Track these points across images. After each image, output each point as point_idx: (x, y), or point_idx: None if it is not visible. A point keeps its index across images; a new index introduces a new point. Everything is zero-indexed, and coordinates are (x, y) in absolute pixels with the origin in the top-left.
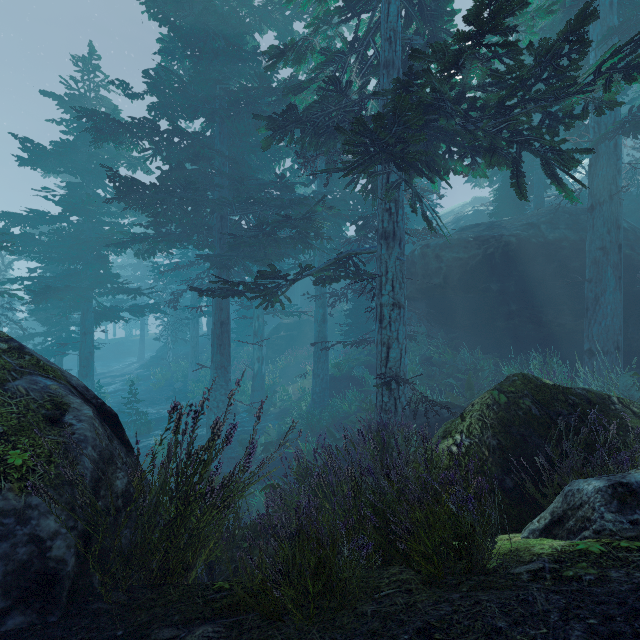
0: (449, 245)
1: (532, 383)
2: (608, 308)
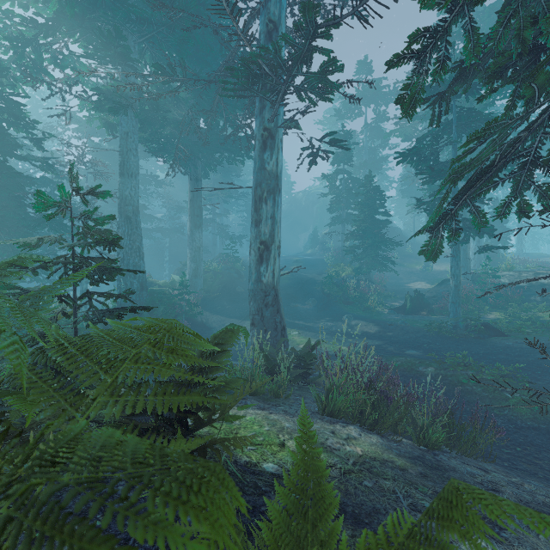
0: None
1: None
2: None
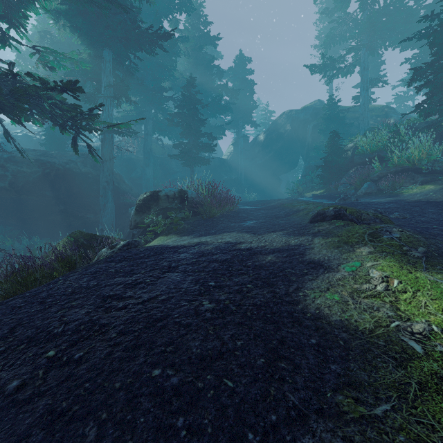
0: (14, 160)
1: (83, 233)
2: (109, 209)
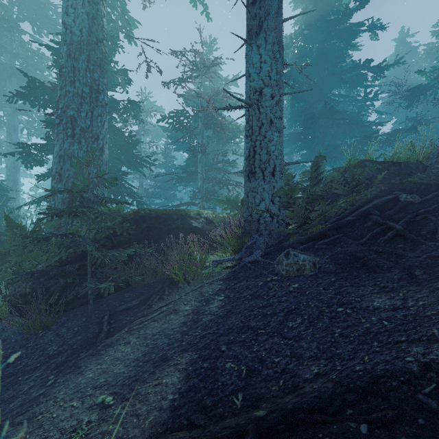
0: None
1: None
2: None
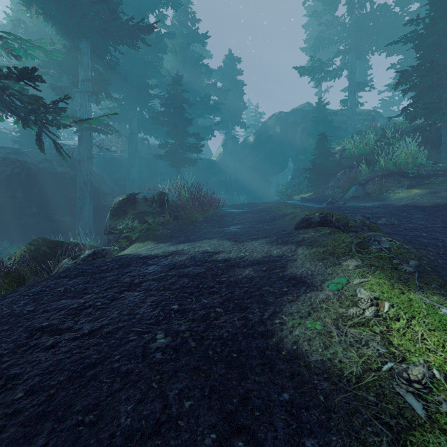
0: None
1: (47, 240)
2: (87, 212)
